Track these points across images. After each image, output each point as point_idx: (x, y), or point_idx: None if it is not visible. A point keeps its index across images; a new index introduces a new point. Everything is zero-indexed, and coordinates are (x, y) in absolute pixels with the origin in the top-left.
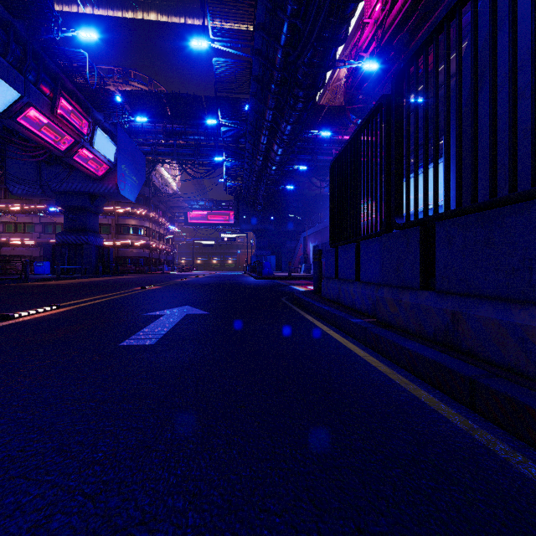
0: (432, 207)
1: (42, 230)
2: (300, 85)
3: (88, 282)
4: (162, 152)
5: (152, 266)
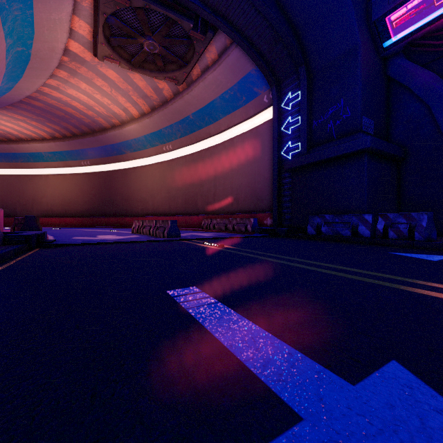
0: None
1: None
2: None
3: None
4: None
5: None
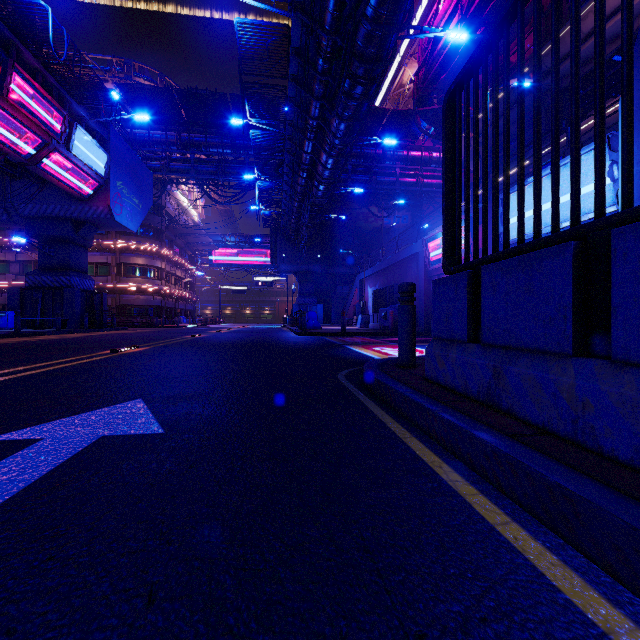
0: (568, 224)
1: (19, 271)
2: (359, 55)
3: (50, 340)
4: (176, 168)
5: (166, 318)
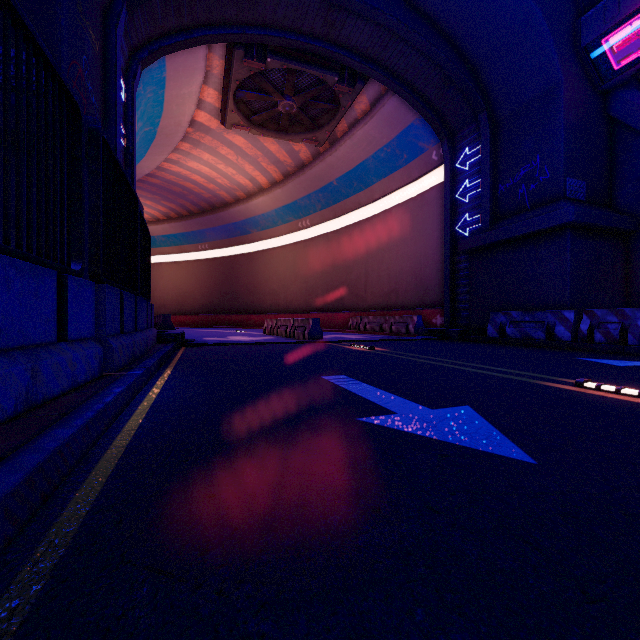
0: None
1: None
2: None
3: None
4: None
5: None
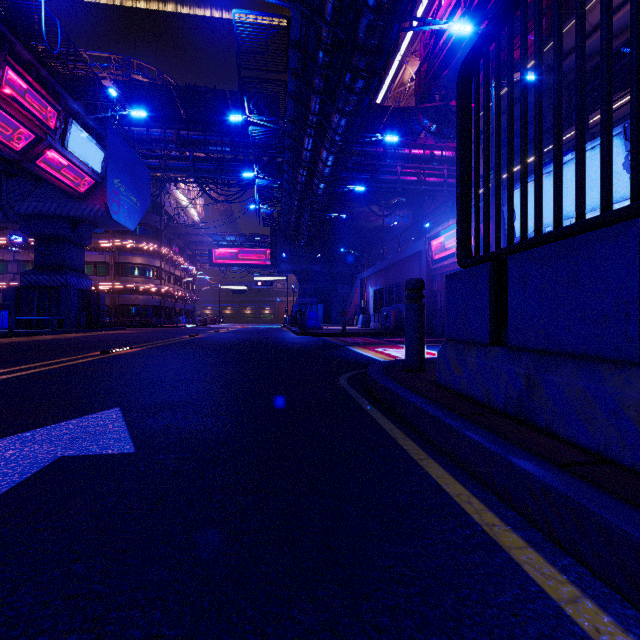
0: None
1: (17, 270)
2: (361, 47)
3: (43, 341)
4: (175, 166)
5: (165, 318)
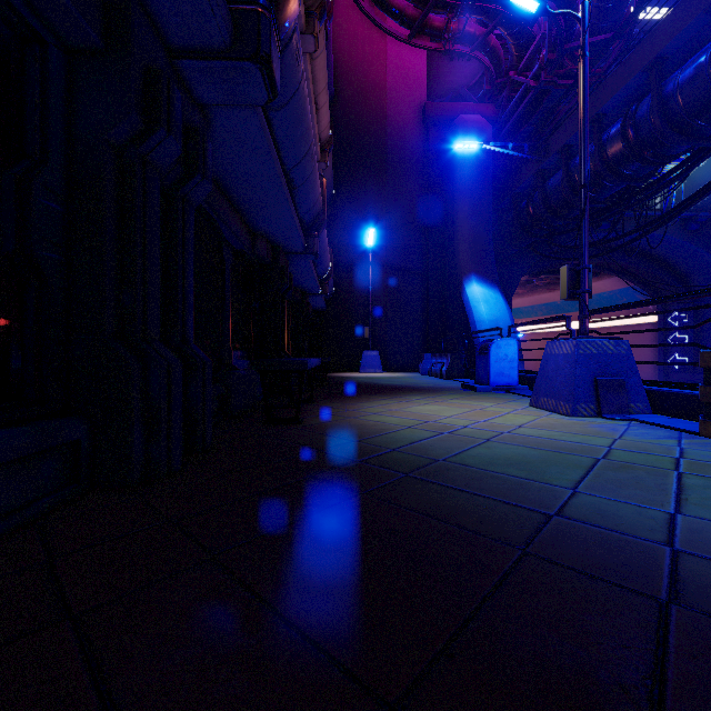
0: None
1: None
2: None
3: None
4: None
5: None
